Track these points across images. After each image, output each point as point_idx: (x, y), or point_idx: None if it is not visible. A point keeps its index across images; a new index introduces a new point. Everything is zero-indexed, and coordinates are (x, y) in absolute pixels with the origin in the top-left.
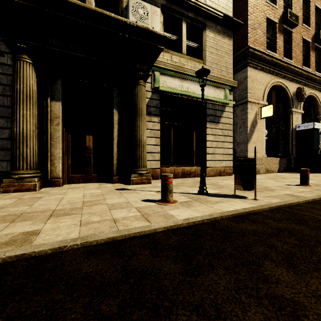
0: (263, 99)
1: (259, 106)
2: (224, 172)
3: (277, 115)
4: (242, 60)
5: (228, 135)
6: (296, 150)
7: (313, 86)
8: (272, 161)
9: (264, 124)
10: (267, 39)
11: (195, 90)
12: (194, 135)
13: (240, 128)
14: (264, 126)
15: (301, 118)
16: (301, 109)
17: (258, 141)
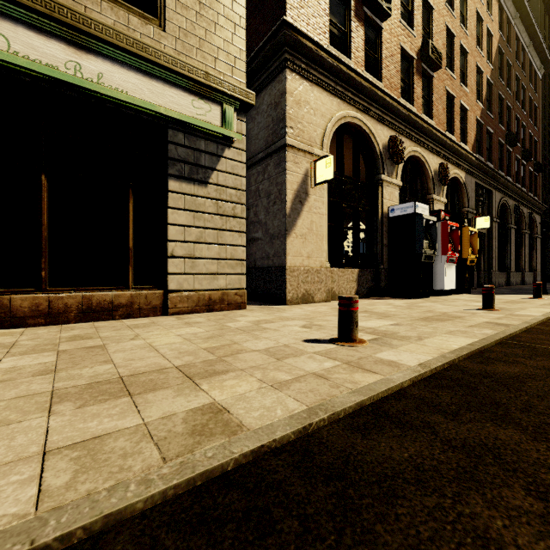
0: (321, 146)
1: (312, 160)
2: (222, 301)
3: (355, 185)
4: (276, 55)
5: (234, 214)
6: (389, 255)
7: (420, 139)
8: (344, 275)
9: (325, 198)
10: (334, 29)
11: (129, 87)
12: (132, 207)
13: (275, 204)
14: (325, 203)
15: (400, 196)
16: (399, 179)
17: (310, 233)
